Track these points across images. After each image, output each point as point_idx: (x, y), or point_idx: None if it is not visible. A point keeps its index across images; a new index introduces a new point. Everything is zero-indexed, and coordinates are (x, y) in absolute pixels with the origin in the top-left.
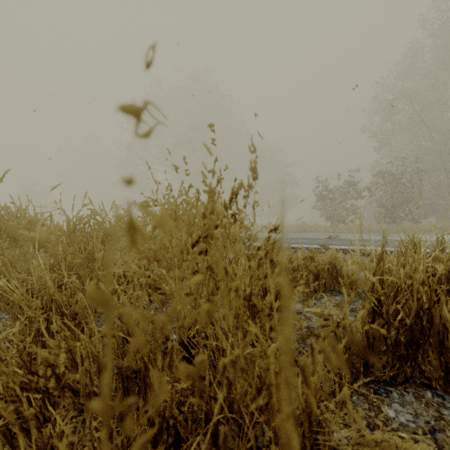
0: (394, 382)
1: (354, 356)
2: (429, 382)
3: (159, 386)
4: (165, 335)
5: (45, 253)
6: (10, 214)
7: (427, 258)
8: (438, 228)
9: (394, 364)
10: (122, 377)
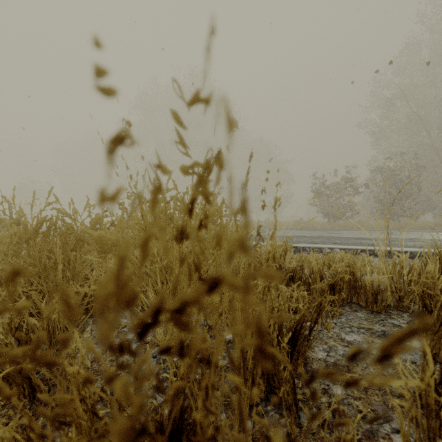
0: None
1: None
2: None
3: None
4: None
5: None
6: None
7: None
8: (437, 225)
9: None
10: None
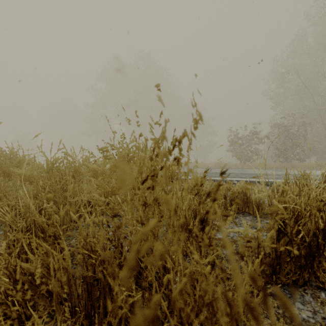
0: (296, 285)
1: (264, 265)
2: (323, 285)
3: (116, 308)
4: (120, 250)
5: (30, 185)
6: (4, 156)
7: (324, 191)
8: (318, 165)
9: (296, 271)
10: (87, 284)
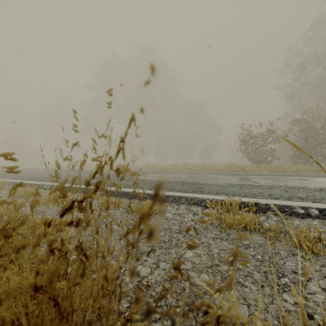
0: None
1: None
2: None
3: None
4: None
5: None
6: None
7: None
8: None
9: None
10: None
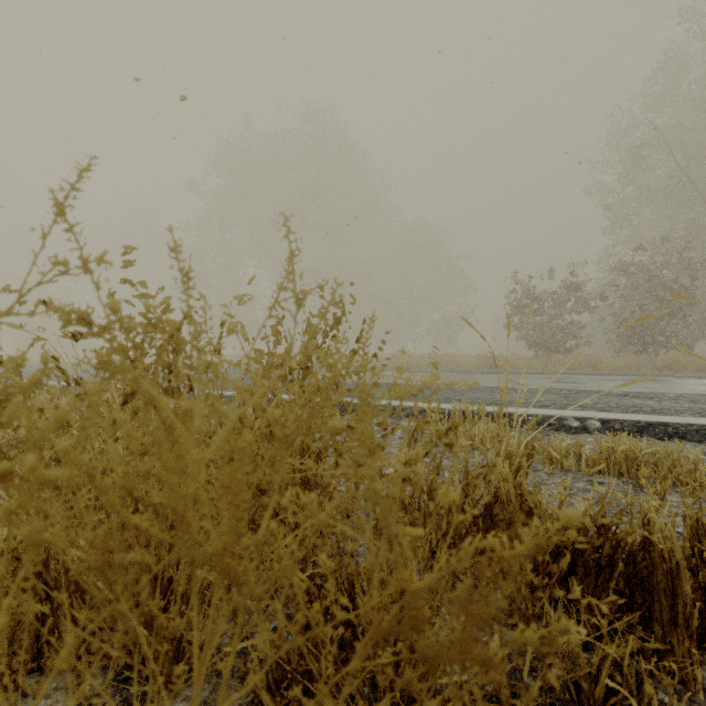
0: None
1: None
2: None
3: None
4: None
5: None
6: None
7: None
8: None
9: None
10: None
